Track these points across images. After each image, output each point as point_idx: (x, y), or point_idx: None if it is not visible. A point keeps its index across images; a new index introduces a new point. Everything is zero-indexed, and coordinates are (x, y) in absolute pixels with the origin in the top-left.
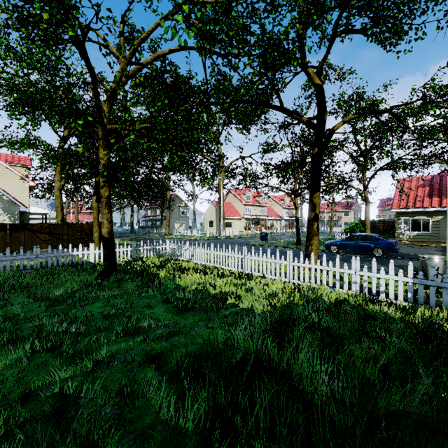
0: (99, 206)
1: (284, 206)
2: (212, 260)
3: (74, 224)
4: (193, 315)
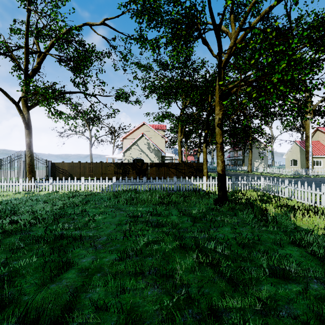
0: (200, 150)
1: None
2: (323, 201)
3: (188, 163)
4: None
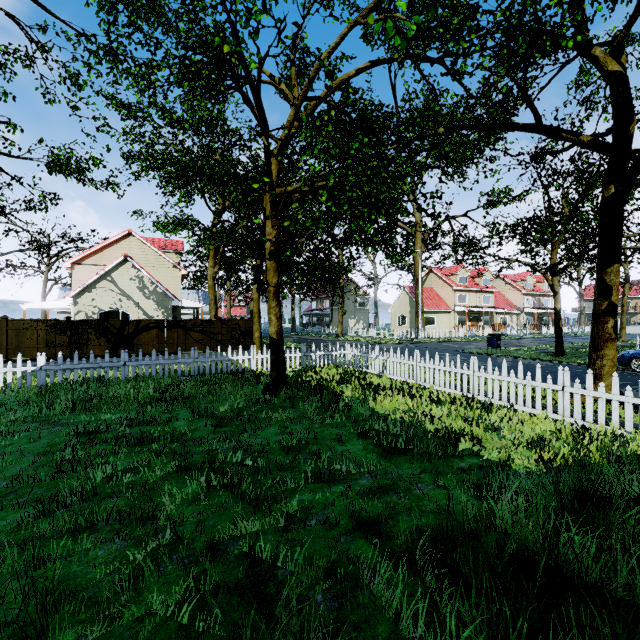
0: None
1: (525, 290)
2: (417, 375)
3: (229, 320)
4: (408, 461)
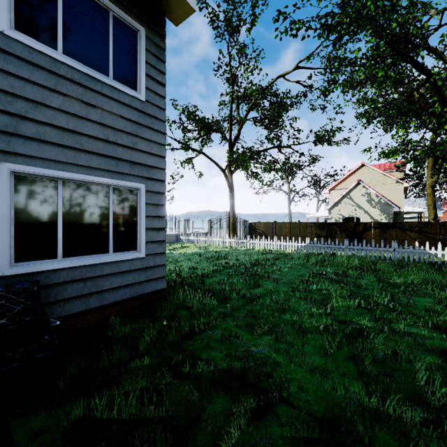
0: None
1: None
2: None
3: None
4: None
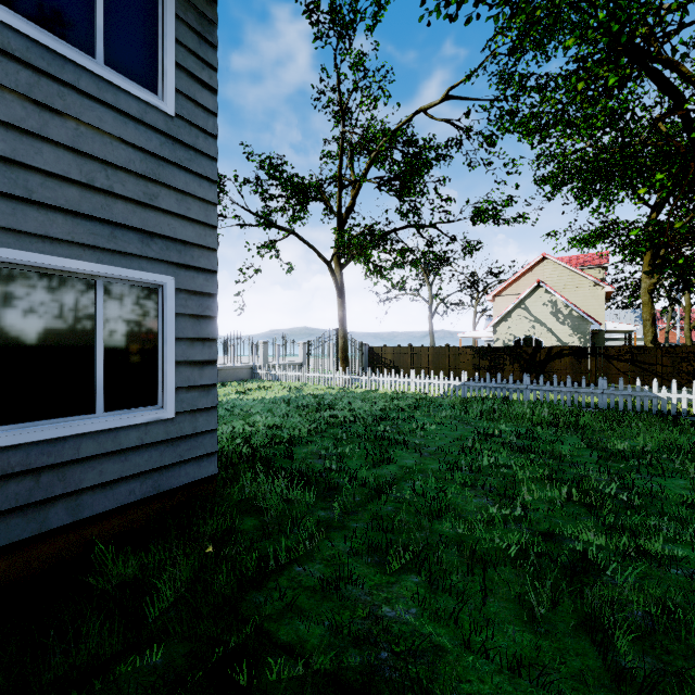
0: None
1: None
2: None
3: (674, 347)
4: None
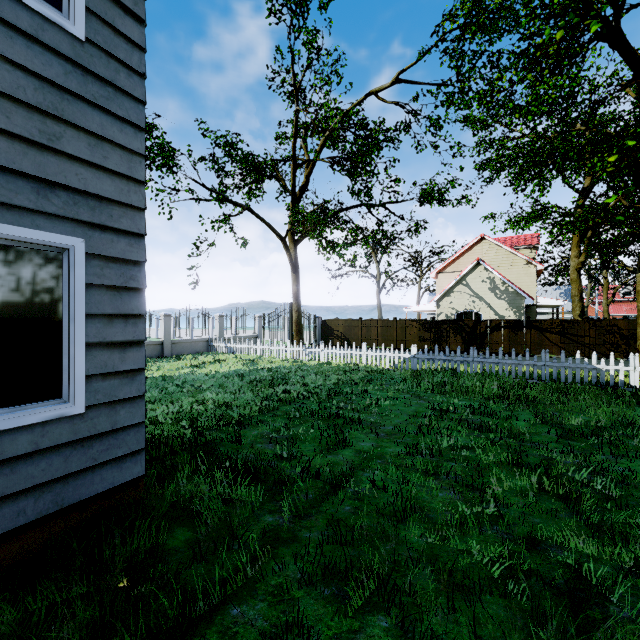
0: None
1: None
2: None
3: (600, 320)
4: None
